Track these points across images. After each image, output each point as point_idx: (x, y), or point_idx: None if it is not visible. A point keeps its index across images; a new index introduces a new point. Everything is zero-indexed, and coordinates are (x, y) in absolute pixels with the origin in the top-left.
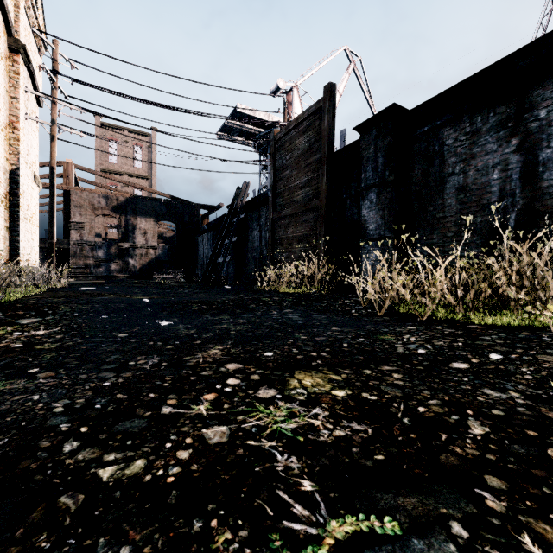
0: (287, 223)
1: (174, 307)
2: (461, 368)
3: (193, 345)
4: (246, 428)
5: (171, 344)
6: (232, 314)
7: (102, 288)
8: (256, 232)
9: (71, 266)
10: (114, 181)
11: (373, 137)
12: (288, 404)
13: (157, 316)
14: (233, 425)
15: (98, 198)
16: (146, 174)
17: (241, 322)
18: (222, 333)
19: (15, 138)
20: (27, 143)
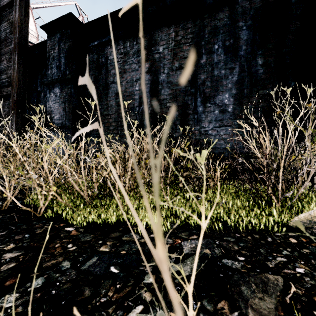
0: None
1: None
2: None
3: None
4: None
5: None
6: None
7: None
8: None
9: None
10: None
11: (57, 39)
12: None
13: None
14: None
15: None
16: None
17: None
18: None
19: None
20: None
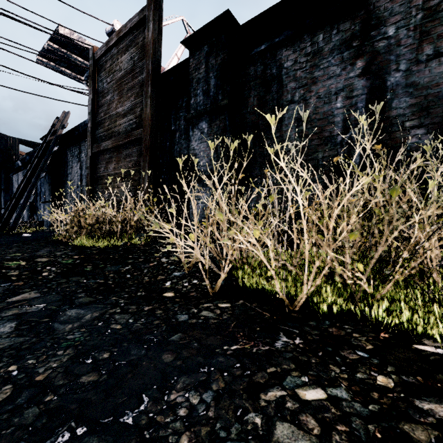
0: (108, 158)
1: None
2: None
3: None
4: None
5: None
6: None
7: None
8: (76, 170)
9: None
10: None
11: (204, 54)
12: None
13: None
14: None
15: None
16: None
17: None
18: None
19: None
20: None
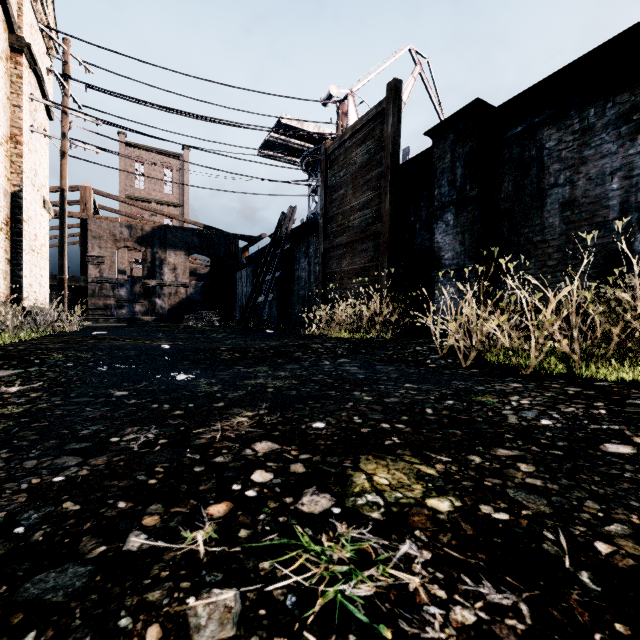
0: (341, 253)
1: (199, 355)
2: (624, 454)
3: (211, 409)
4: (275, 595)
5: (182, 407)
6: (272, 364)
7: (120, 332)
8: (303, 266)
9: (83, 306)
10: (140, 210)
11: (450, 143)
12: (353, 531)
13: (175, 367)
14: (250, 586)
15: (120, 228)
16: (177, 202)
17: (282, 376)
18: (255, 391)
19: (19, 154)
20: (34, 161)
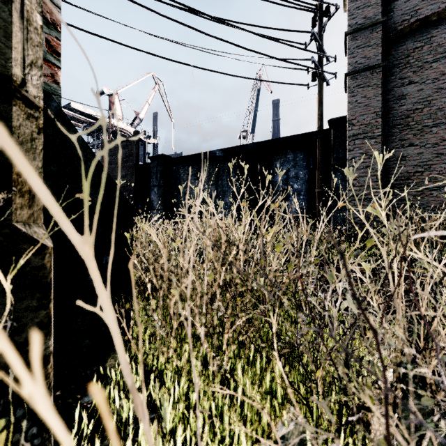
0: None
1: None
2: None
3: None
4: None
5: None
6: None
7: None
8: None
9: None
10: None
11: (156, 164)
12: None
13: None
14: None
15: None
16: None
17: None
18: None
19: None
20: None
